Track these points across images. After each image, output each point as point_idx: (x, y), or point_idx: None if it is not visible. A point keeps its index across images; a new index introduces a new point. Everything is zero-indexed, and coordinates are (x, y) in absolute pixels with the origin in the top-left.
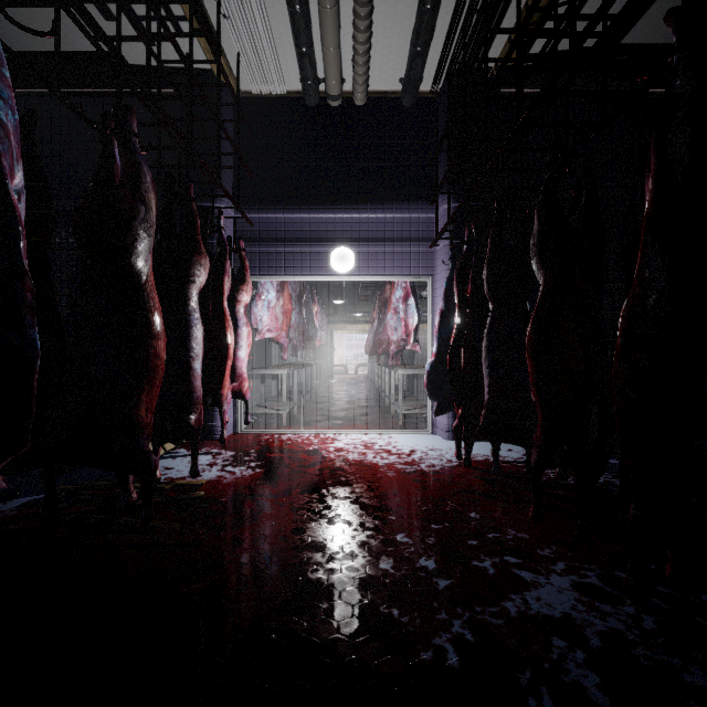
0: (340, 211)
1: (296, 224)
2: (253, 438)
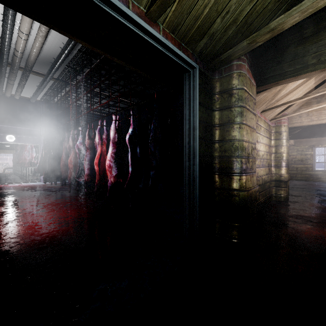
0: (10, 125)
1: None
2: None
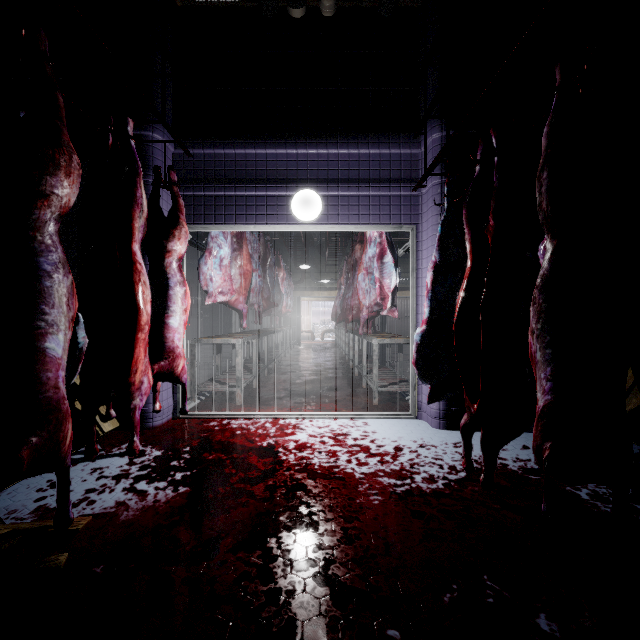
0: (304, 145)
1: (250, 162)
2: (195, 424)
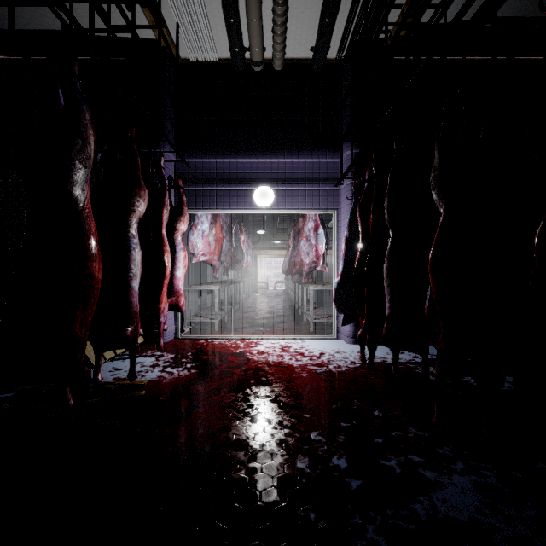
0: (262, 156)
1: (226, 167)
2: (191, 342)
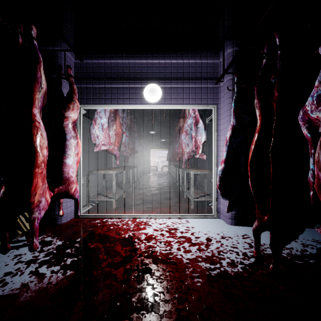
0: (151, 58)
1: (119, 67)
2: (87, 222)
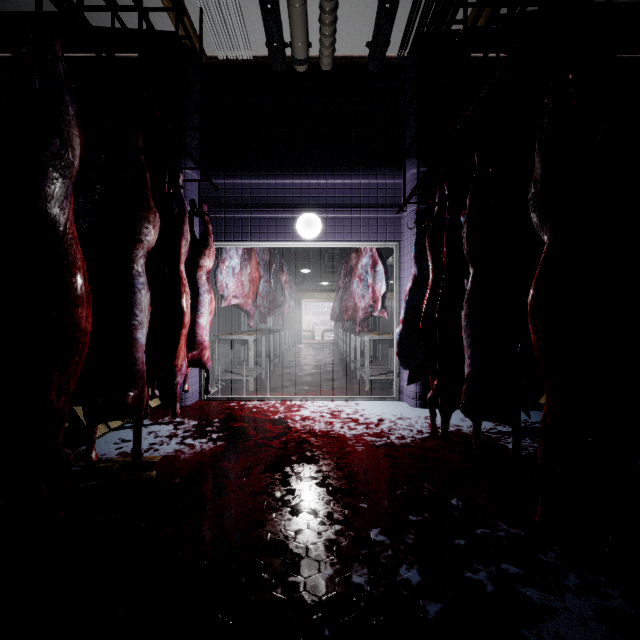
0: (307, 177)
1: (262, 190)
2: (219, 405)
